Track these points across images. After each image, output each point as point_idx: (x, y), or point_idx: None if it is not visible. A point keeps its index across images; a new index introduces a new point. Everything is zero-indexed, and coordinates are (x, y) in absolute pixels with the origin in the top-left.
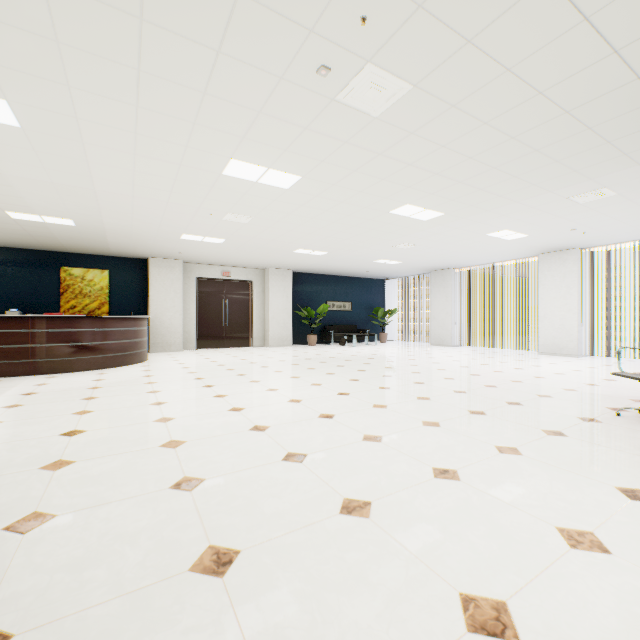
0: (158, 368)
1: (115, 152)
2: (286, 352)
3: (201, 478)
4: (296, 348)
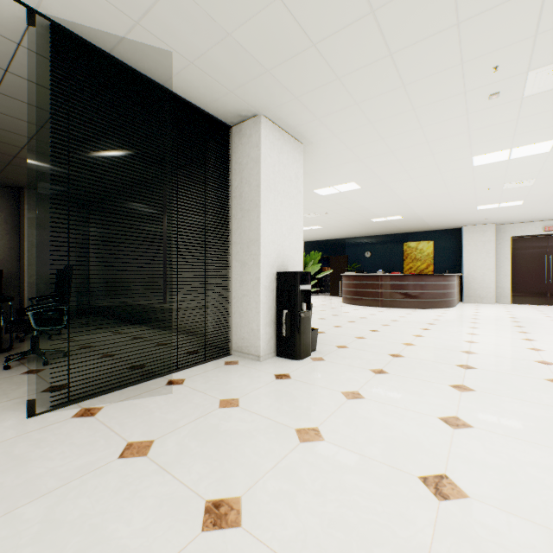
0: (453, 313)
1: (401, 181)
2: None
3: (403, 356)
4: None
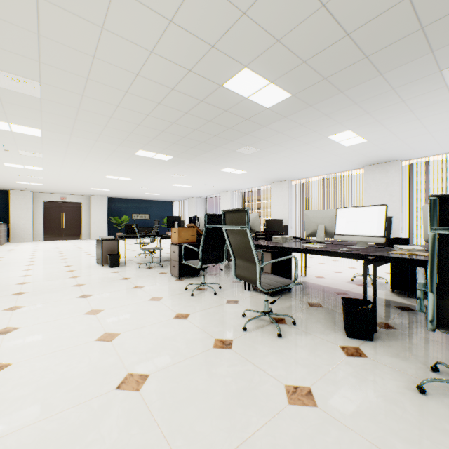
0: None
1: None
2: (92, 241)
3: None
4: None
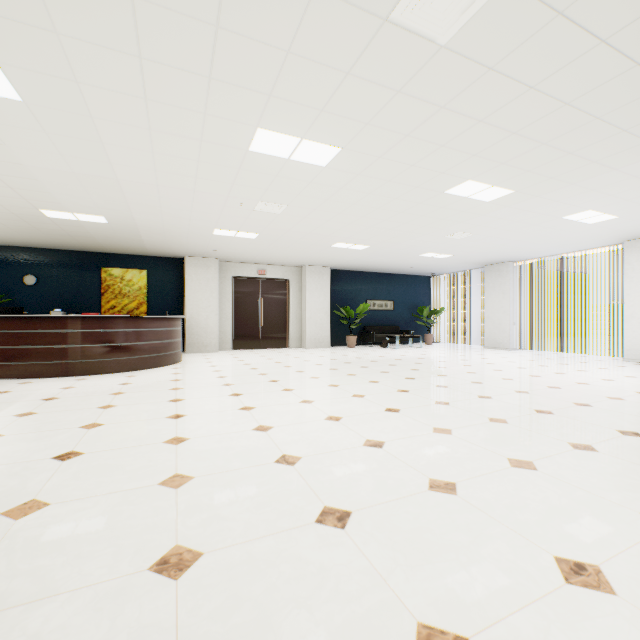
0: (189, 371)
1: (128, 128)
2: (323, 354)
3: (197, 551)
4: (334, 350)
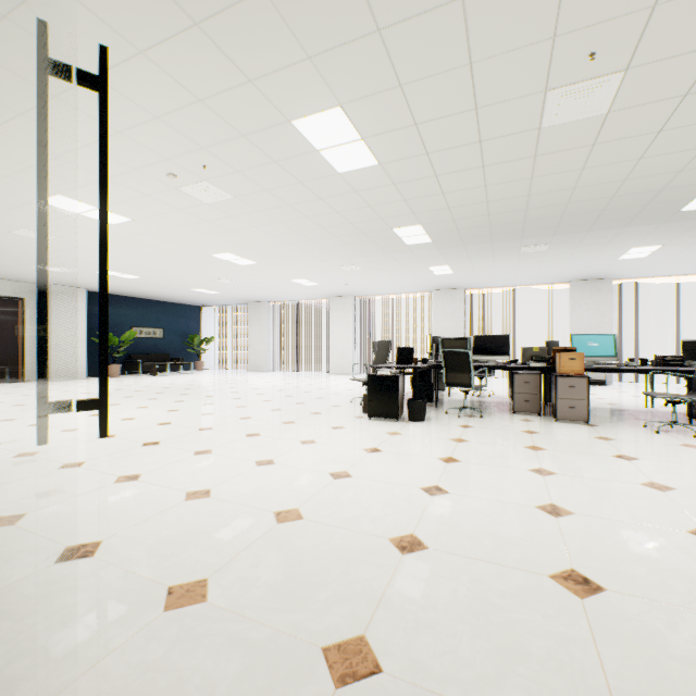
0: None
1: None
2: (84, 385)
3: (82, 462)
4: (95, 380)
